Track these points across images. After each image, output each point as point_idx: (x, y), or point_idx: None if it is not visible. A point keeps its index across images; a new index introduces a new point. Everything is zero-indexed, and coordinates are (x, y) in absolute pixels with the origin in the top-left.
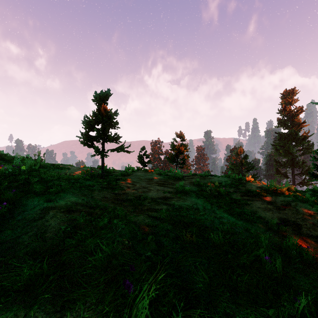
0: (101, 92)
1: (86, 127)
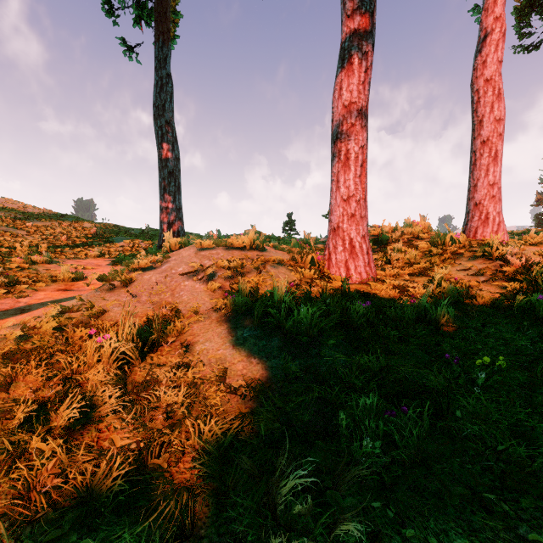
0: (290, 213)
1: (284, 226)
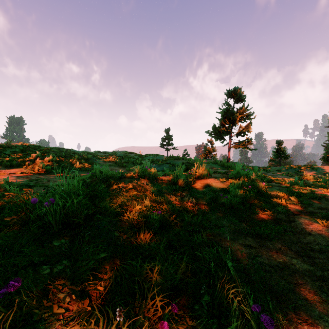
0: (167, 129)
1: (162, 141)
